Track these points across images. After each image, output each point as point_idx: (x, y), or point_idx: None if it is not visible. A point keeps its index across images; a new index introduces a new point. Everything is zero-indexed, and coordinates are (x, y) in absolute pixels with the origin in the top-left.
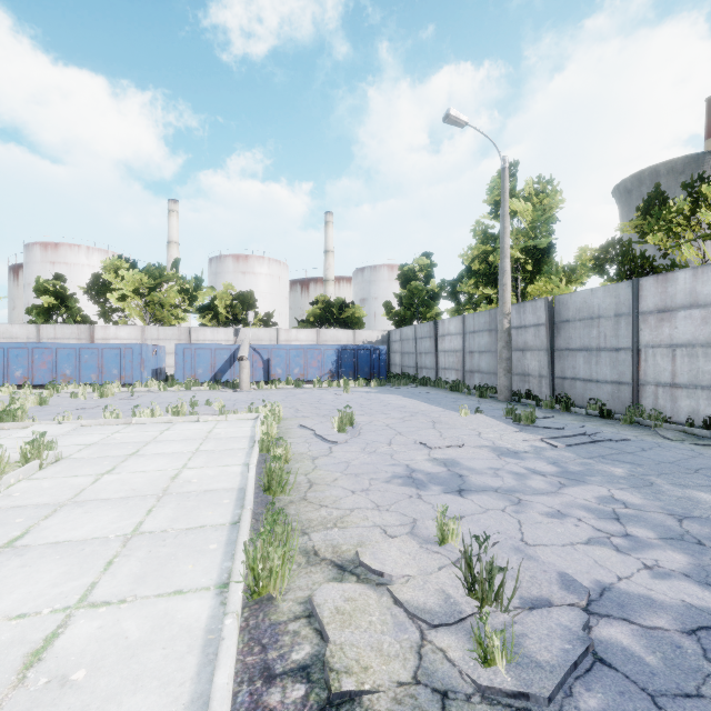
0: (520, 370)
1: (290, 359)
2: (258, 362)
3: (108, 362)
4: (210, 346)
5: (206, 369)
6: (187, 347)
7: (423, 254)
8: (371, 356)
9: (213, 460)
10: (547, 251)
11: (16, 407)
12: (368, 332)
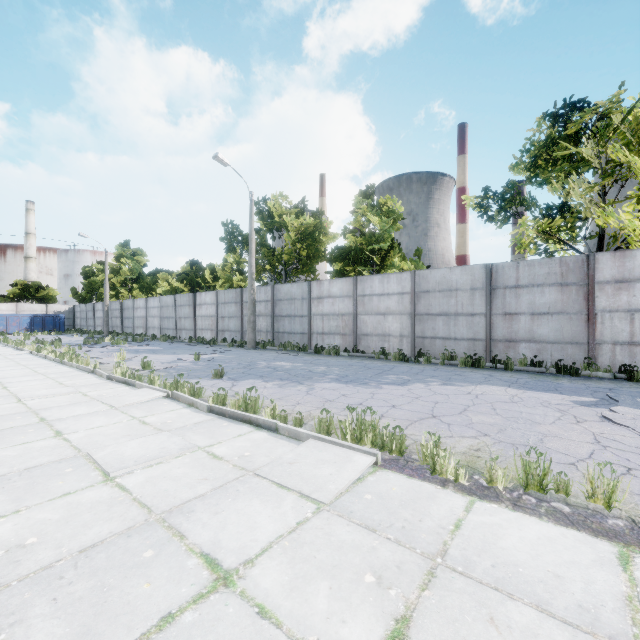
0: (116, 325)
1: None
2: None
3: None
4: None
5: None
6: None
7: (100, 262)
8: (55, 320)
9: None
10: (142, 278)
11: None
12: (58, 306)
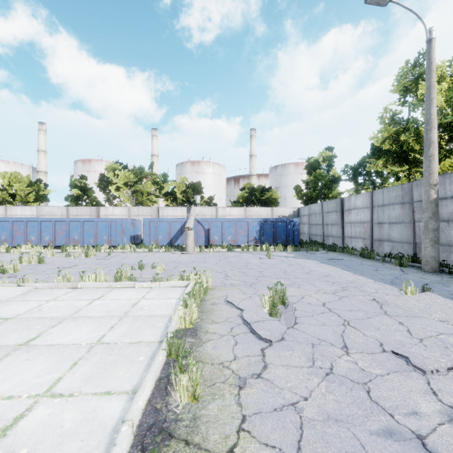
0: (443, 240)
1: (224, 229)
2: (201, 231)
3: (100, 231)
4: (167, 219)
5: (164, 236)
6: (151, 220)
7: (326, 149)
8: (287, 226)
9: (100, 372)
10: None
11: (9, 266)
12: (282, 209)
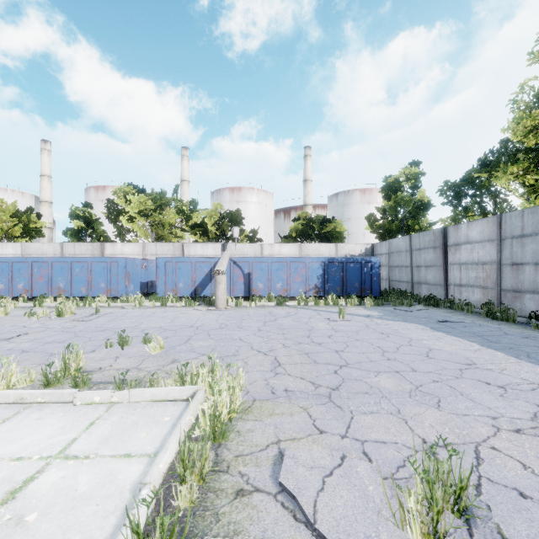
0: None
1: (272, 273)
2: (238, 276)
3: (96, 276)
4: (190, 259)
5: (186, 283)
6: (168, 260)
7: (410, 164)
8: (362, 269)
9: None
10: None
11: None
12: (350, 246)
